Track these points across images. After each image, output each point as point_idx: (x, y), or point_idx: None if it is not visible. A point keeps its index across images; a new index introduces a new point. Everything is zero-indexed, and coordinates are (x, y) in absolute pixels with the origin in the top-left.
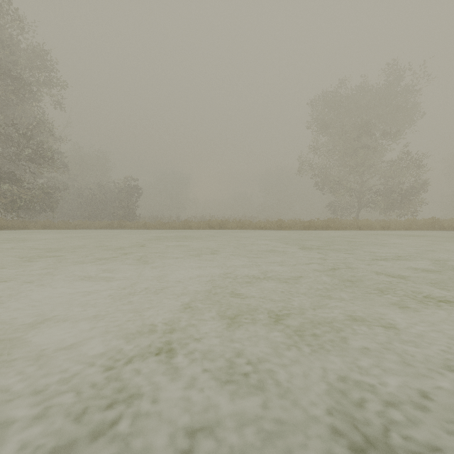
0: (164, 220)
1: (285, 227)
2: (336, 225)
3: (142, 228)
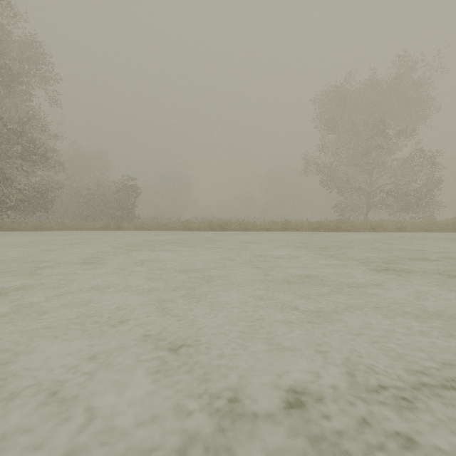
0: (164, 221)
1: (292, 228)
2: (348, 227)
3: (140, 229)
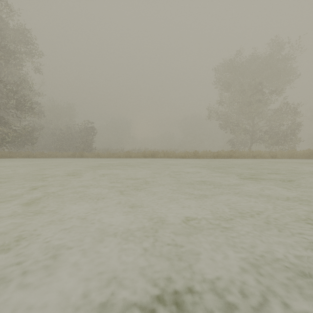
0: (112, 152)
1: (199, 156)
2: (237, 155)
3: (96, 157)
